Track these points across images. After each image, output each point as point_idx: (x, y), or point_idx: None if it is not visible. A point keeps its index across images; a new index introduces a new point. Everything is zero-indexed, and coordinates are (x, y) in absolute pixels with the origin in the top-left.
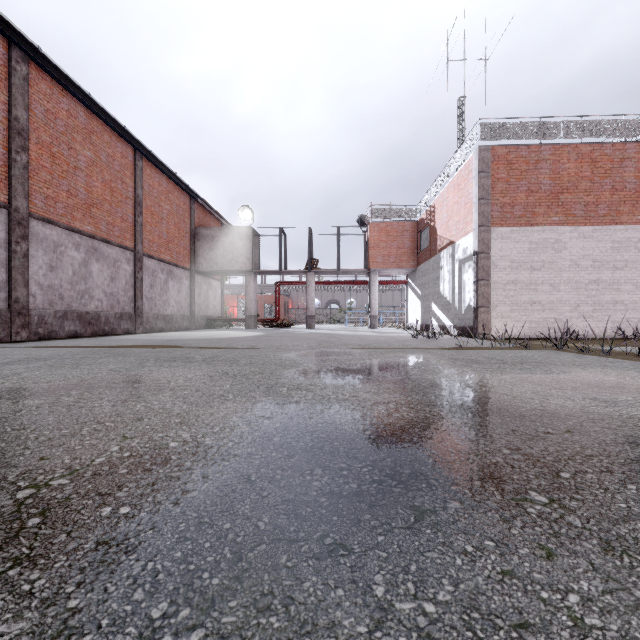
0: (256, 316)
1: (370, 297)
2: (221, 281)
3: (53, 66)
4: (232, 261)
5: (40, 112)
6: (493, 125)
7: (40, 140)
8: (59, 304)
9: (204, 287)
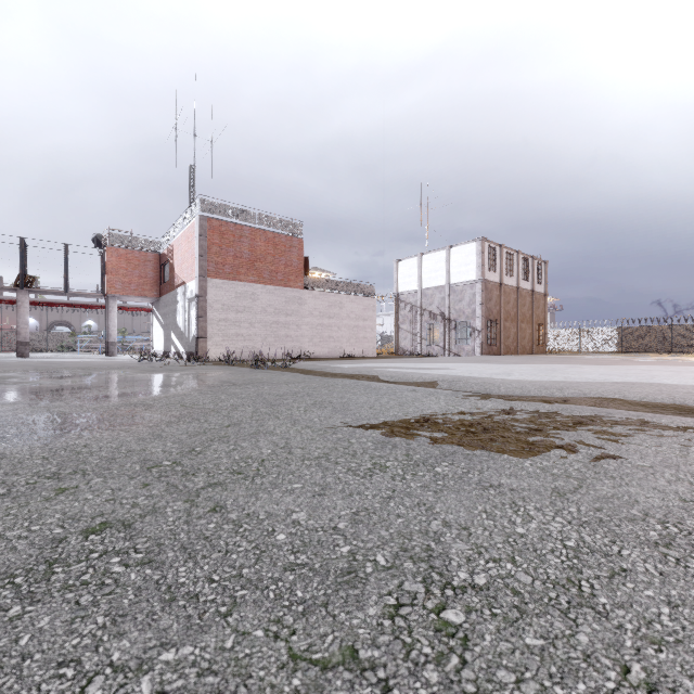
0: None
1: (108, 323)
2: None
3: None
4: None
5: None
6: (210, 202)
7: None
8: None
9: None
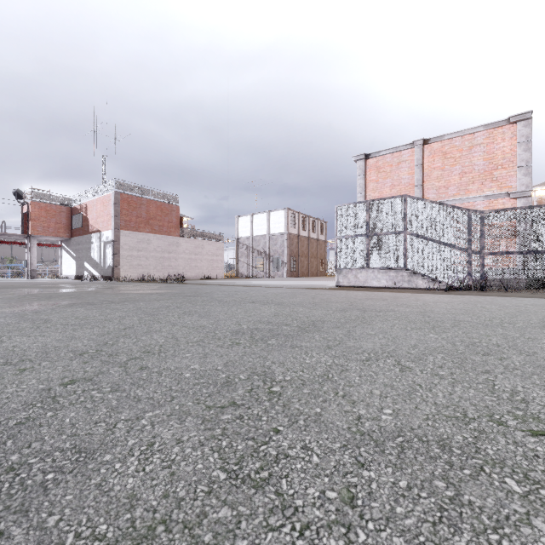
0: None
1: (30, 255)
2: None
3: None
4: None
5: None
6: (122, 183)
7: None
8: None
9: None
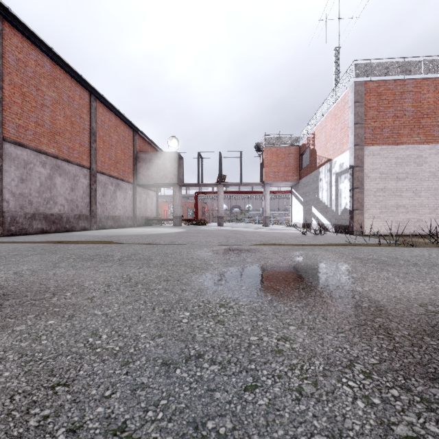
0: (181, 217)
1: (264, 203)
2: (156, 192)
3: (22, 24)
4: (163, 177)
5: (12, 60)
6: (365, 65)
7: (12, 82)
8: (28, 208)
9: (143, 196)
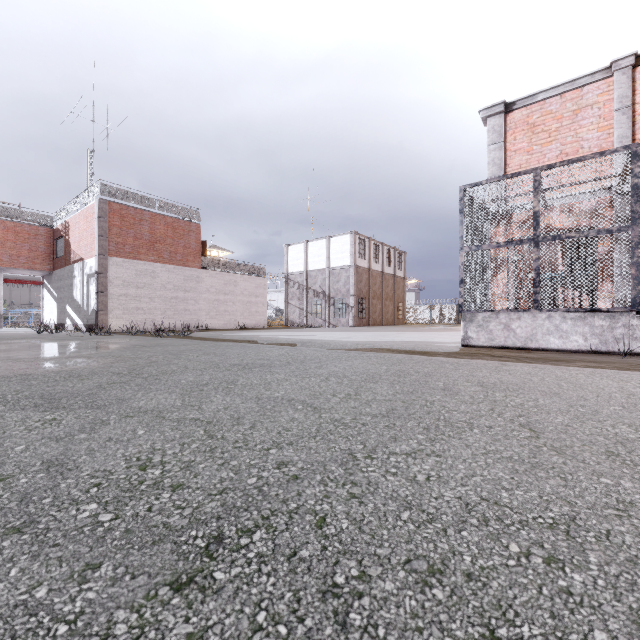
0: None
1: None
2: None
3: None
4: None
5: None
6: (111, 187)
7: None
8: None
9: None
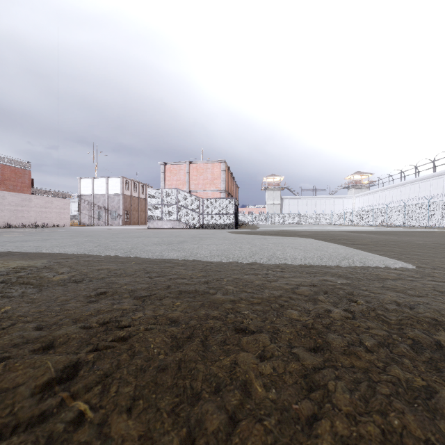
0: None
1: None
2: None
3: None
4: None
5: None
6: None
7: None
8: None
9: None
